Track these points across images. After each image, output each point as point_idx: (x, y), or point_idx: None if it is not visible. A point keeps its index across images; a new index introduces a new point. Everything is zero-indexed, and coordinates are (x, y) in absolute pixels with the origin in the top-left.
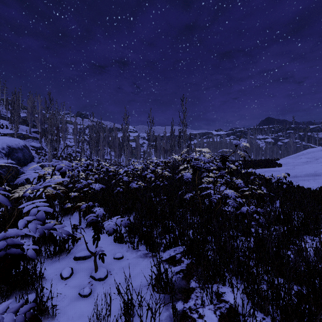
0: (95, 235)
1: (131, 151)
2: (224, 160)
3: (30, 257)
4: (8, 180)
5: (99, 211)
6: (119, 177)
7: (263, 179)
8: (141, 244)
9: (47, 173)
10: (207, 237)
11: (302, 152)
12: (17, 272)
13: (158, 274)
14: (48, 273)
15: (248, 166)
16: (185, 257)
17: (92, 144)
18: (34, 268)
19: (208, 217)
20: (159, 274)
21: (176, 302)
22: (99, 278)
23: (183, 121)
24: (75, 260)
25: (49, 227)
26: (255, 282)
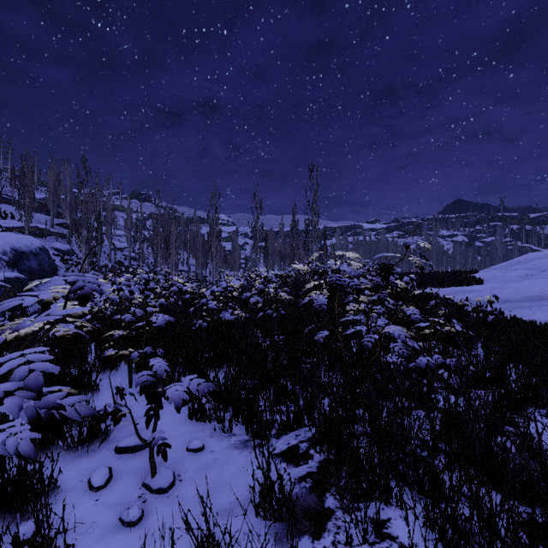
0: (151, 410)
1: (224, 258)
2: (386, 272)
3: (24, 455)
4: (13, 308)
5: (158, 366)
6: (202, 303)
7: (452, 305)
8: (237, 422)
9: None
10: (355, 411)
11: (517, 259)
12: (6, 479)
13: (265, 485)
14: (67, 479)
15: (424, 283)
16: (316, 449)
17: (158, 246)
18: (37, 471)
19: (356, 374)
20: (267, 485)
21: (299, 538)
22: (159, 489)
23: (313, 206)
24: (117, 454)
25: (48, 404)
26: (448, 503)
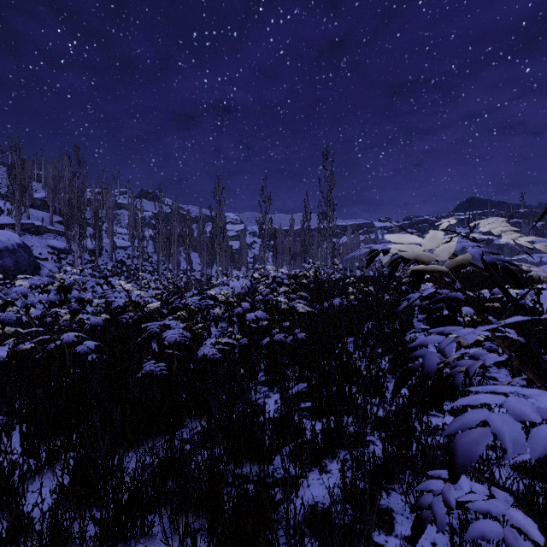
0: None
1: (231, 256)
2: None
3: None
4: None
5: None
6: (151, 330)
7: None
8: None
9: (38, 301)
10: None
11: None
12: None
13: None
14: None
15: (480, 286)
16: None
17: (159, 243)
18: None
19: None
20: None
21: None
22: None
23: (327, 197)
24: None
25: None
26: None
